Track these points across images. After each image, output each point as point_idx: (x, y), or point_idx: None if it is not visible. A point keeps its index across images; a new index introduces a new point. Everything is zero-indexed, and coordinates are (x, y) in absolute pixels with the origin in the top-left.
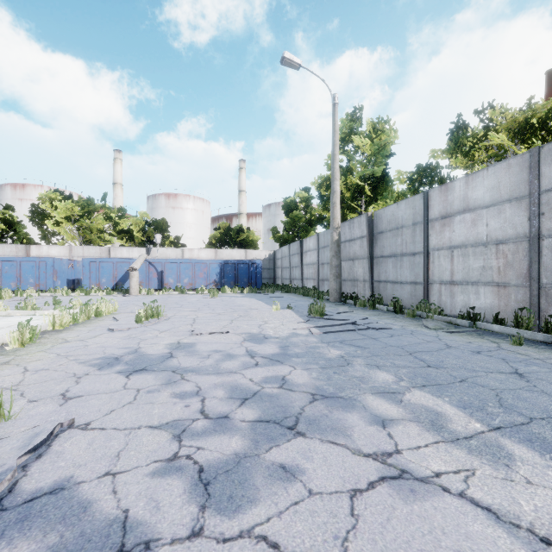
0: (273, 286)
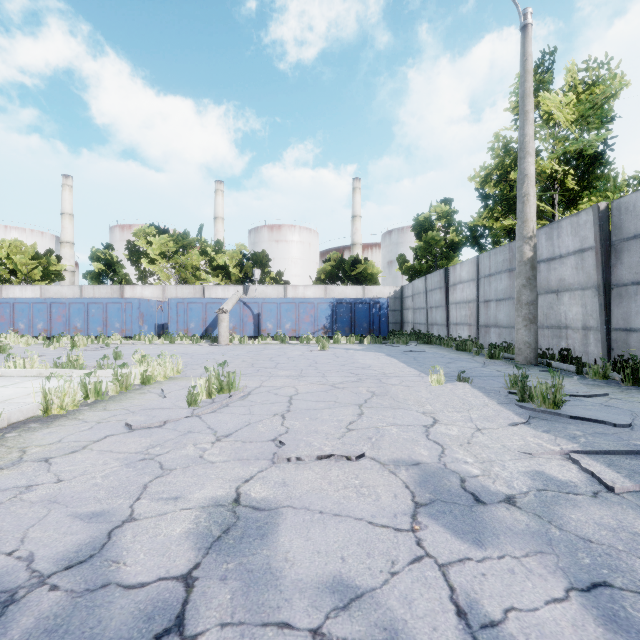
0: (406, 335)
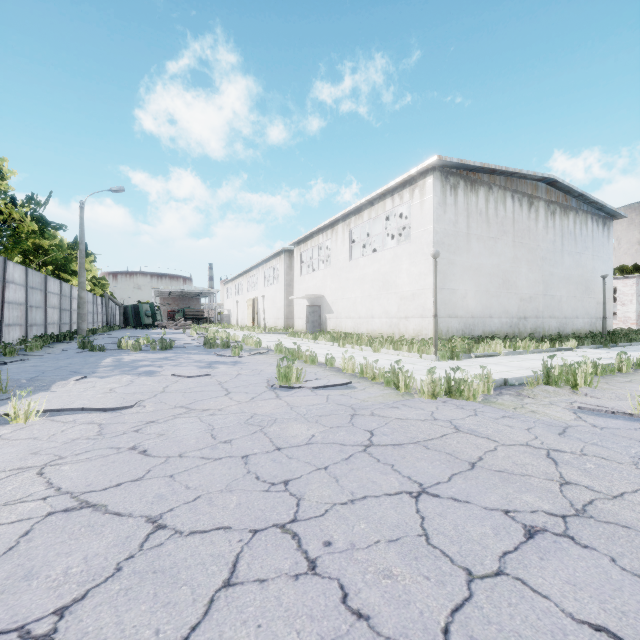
0: None
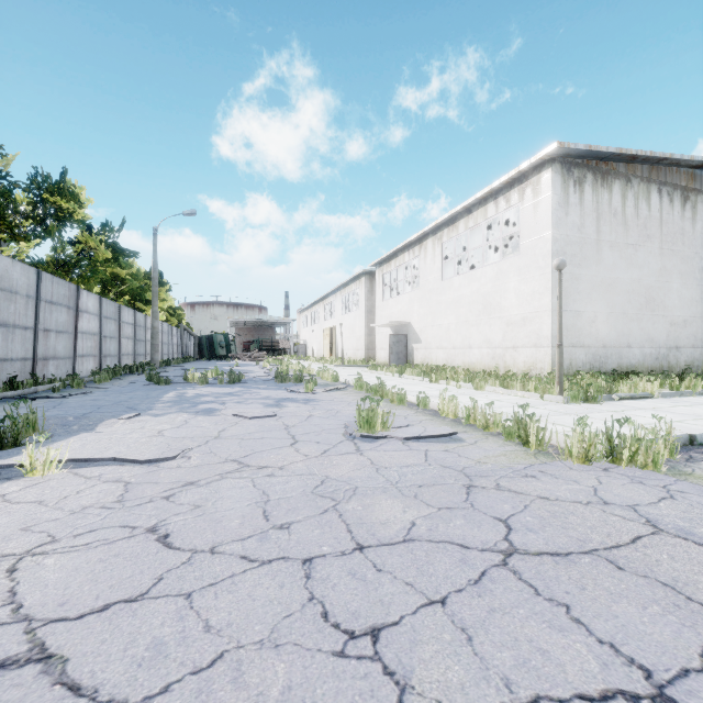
0: None
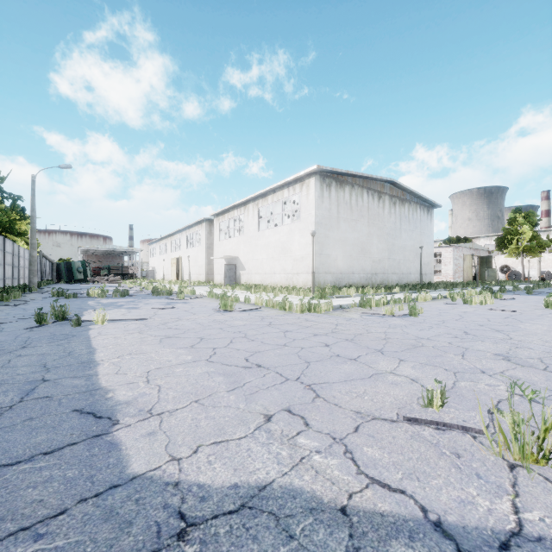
0: None
